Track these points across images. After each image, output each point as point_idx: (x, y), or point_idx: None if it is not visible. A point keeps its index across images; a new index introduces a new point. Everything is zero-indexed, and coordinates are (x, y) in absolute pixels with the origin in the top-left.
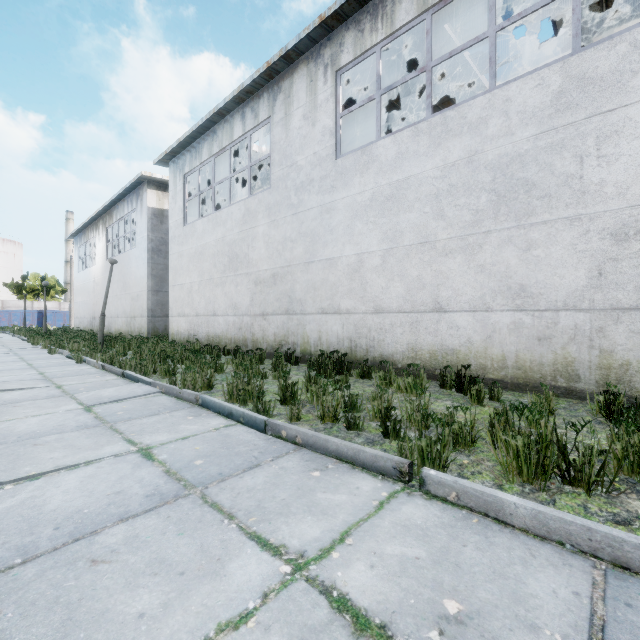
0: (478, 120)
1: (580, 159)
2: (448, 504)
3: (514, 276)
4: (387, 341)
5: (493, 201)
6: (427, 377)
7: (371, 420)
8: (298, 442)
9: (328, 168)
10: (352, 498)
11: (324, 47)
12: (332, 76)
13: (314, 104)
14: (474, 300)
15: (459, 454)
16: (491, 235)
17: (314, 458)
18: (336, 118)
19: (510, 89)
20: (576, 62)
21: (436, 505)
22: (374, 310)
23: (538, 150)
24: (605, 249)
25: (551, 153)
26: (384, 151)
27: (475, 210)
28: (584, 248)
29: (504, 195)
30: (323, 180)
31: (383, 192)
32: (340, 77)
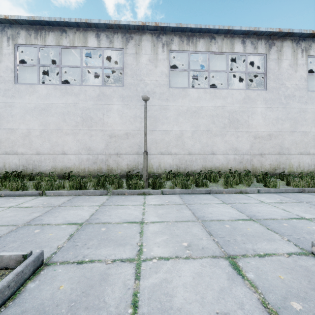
0: (77, 93)
1: (103, 114)
2: (51, 196)
3: (87, 144)
4: (43, 165)
5: (82, 120)
6: (60, 178)
7: (32, 189)
8: (2, 196)
9: (10, 86)
10: (25, 200)
11: (7, 28)
12: (13, 45)
13: (0, 52)
14: (76, 151)
15: (59, 190)
16: (81, 131)
17: (10, 197)
18: (15, 65)
19: (86, 88)
20: (102, 88)
21: (48, 197)
22: (36, 153)
23: (94, 109)
24: (108, 139)
25: (97, 111)
26: (41, 90)
27: (76, 122)
28: (104, 138)
29: (85, 119)
30: (7, 91)
31: (41, 106)
32: (17, 47)
